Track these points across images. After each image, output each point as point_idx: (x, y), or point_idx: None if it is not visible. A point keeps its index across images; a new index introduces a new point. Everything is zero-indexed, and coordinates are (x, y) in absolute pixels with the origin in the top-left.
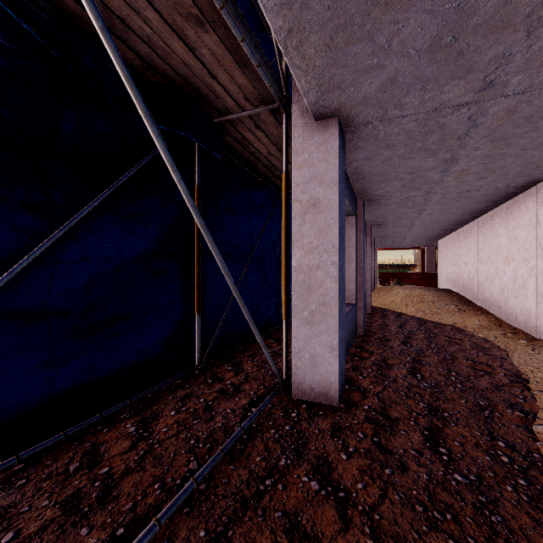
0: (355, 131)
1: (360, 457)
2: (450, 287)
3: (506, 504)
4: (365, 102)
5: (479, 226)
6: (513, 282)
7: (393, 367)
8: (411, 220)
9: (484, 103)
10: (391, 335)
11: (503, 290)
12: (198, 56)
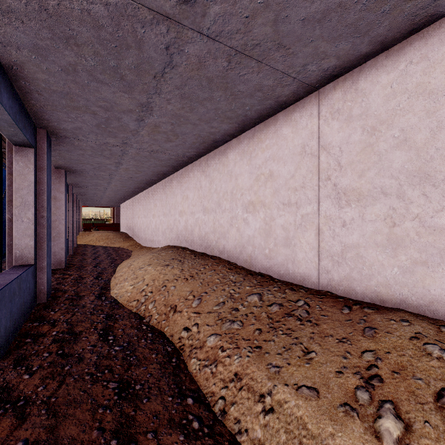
0: (71, 172)
1: (74, 271)
2: (125, 230)
3: (108, 269)
4: (75, 170)
5: (133, 201)
6: (140, 227)
7: (87, 259)
8: (100, 195)
9: (112, 176)
10: (88, 252)
11: (138, 230)
12: (4, 140)
